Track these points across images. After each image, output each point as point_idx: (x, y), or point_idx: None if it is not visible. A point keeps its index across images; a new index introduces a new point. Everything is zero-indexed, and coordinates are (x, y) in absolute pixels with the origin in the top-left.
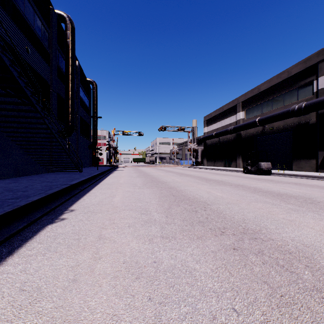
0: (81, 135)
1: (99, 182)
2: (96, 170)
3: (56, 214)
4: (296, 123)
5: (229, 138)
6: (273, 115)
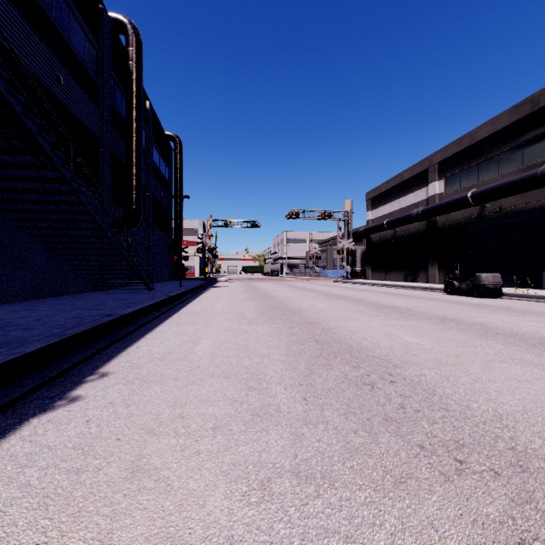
0: (155, 227)
1: (178, 309)
2: (179, 287)
3: (67, 384)
4: None
5: (414, 229)
6: (503, 185)
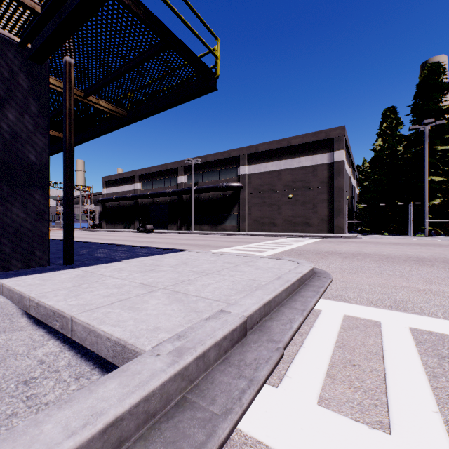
0: None
1: None
2: None
3: None
4: (170, 200)
5: (129, 203)
6: (158, 193)
